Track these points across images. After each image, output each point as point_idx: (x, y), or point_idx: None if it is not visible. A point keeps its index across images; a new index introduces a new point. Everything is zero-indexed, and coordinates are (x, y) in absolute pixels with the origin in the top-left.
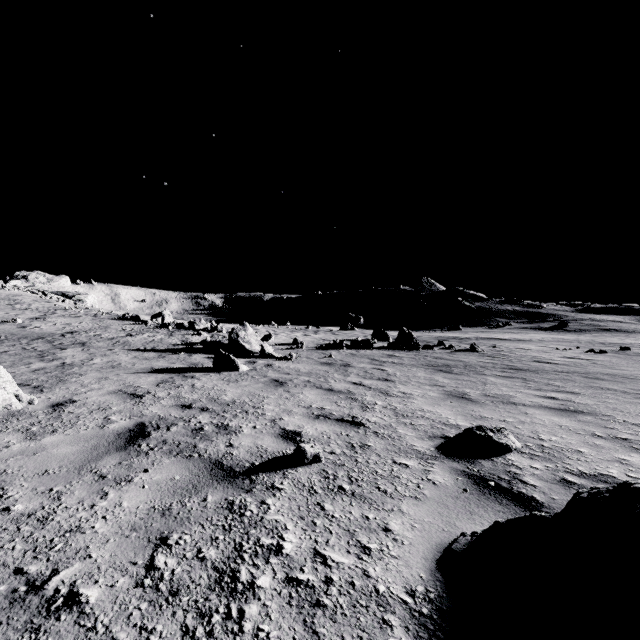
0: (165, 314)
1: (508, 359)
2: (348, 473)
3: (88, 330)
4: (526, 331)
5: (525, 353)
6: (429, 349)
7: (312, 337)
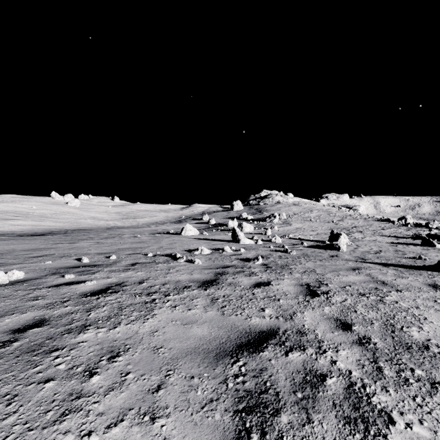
0: (407, 217)
1: None
2: (431, 262)
3: (362, 226)
4: None
5: None
6: None
7: None
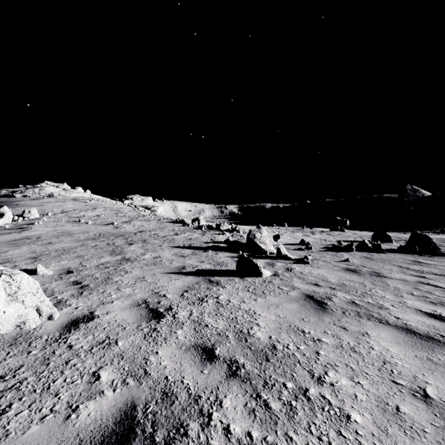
0: (200, 219)
1: None
2: None
3: (151, 230)
4: None
5: None
6: None
7: (312, 237)
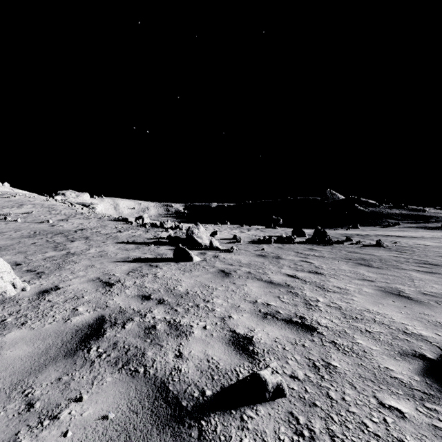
0: (144, 217)
1: (415, 254)
2: (327, 425)
3: (93, 228)
4: (414, 229)
5: (427, 248)
6: (340, 244)
7: (246, 233)
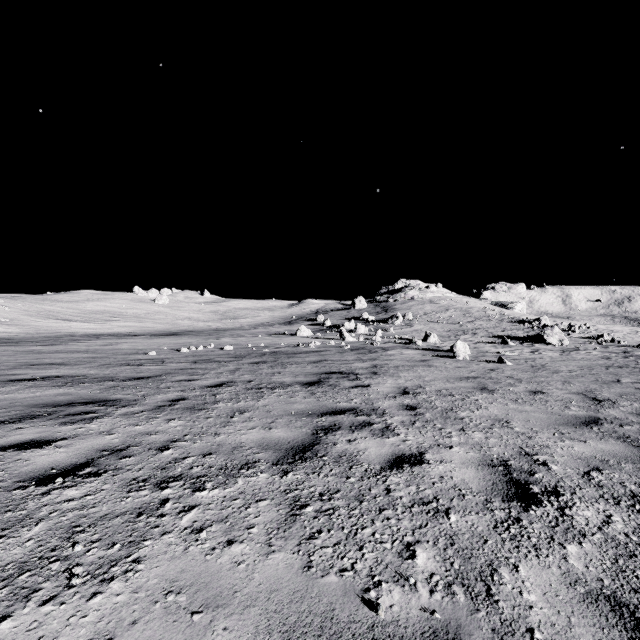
0: (541, 319)
1: None
2: None
3: (485, 328)
4: None
5: None
6: None
7: None
